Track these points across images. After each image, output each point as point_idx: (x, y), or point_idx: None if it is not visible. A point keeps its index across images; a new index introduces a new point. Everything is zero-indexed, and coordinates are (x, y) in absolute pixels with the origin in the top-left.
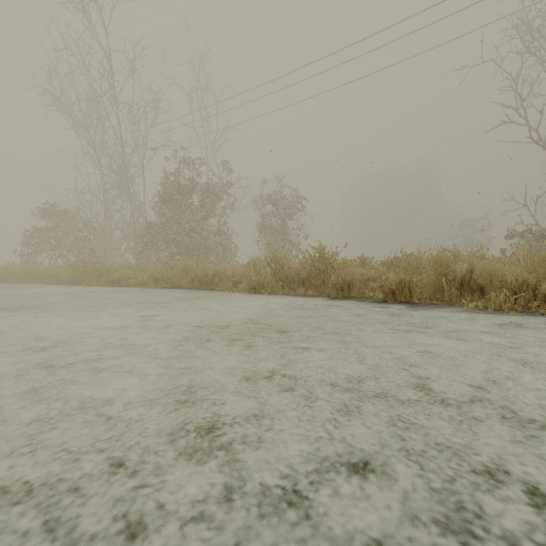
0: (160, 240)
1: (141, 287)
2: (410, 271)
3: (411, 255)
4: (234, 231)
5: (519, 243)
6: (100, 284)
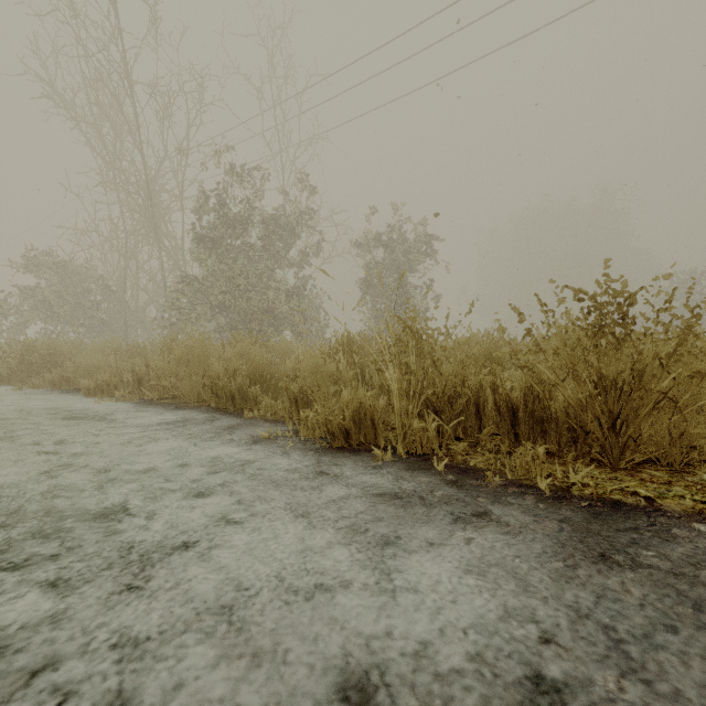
0: (201, 304)
1: (103, 398)
2: None
3: None
4: (322, 292)
5: None
6: (42, 386)
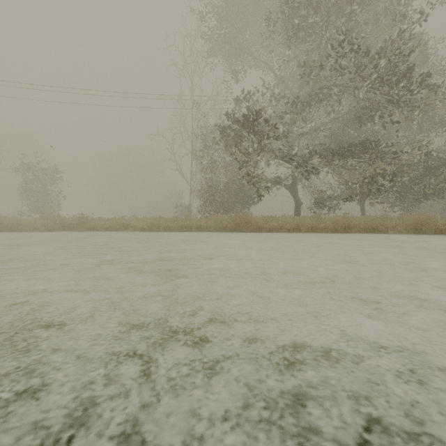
0: None
1: None
2: (113, 223)
3: (114, 218)
4: None
5: (179, 210)
6: None
